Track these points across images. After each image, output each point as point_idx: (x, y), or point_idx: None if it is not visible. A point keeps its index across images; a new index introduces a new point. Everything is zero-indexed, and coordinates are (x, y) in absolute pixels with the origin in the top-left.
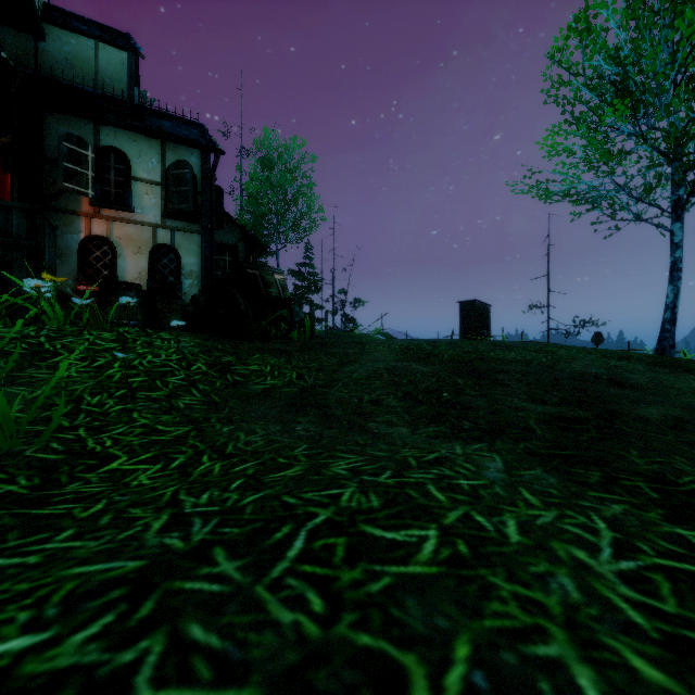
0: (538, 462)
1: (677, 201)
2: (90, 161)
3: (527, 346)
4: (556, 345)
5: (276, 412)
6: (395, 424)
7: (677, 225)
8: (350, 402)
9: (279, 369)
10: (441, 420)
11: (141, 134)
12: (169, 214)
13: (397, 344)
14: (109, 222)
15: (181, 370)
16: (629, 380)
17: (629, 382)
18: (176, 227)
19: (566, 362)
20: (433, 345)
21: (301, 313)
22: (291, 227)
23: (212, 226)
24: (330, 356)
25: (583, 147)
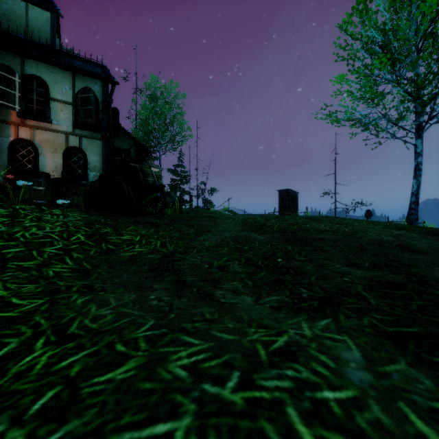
0: (393, 347)
1: (418, 125)
2: (17, 84)
3: (330, 220)
4: (349, 219)
5: (137, 277)
6: (240, 291)
7: (418, 141)
8: (201, 267)
9: (147, 239)
10: (281, 288)
11: (56, 66)
12: (78, 125)
13: (240, 218)
14: (32, 129)
15: (61, 241)
16: (413, 246)
17: (414, 248)
18: (83, 135)
19: (362, 231)
20: (265, 219)
21: (175, 197)
22: (169, 140)
23: (109, 135)
24: (190, 227)
25: (359, 89)
